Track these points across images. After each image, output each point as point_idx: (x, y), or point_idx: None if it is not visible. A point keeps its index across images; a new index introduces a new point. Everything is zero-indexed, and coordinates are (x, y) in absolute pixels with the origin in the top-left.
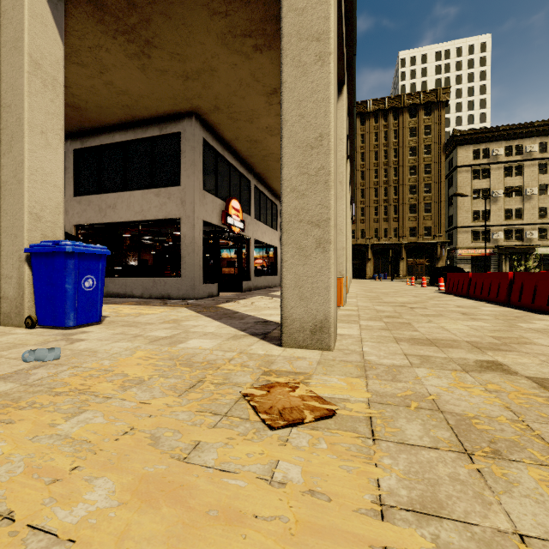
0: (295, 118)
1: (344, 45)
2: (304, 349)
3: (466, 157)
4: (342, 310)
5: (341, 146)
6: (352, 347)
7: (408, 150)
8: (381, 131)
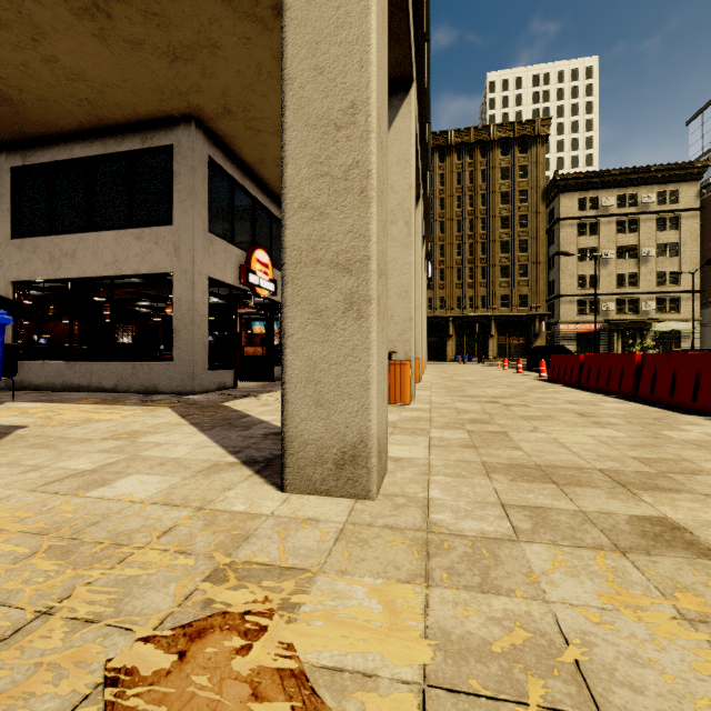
0: (308, 74)
1: (410, 18)
2: (324, 496)
3: (570, 207)
4: (408, 409)
5: (408, 170)
6: (410, 490)
7: (499, 196)
8: (465, 171)
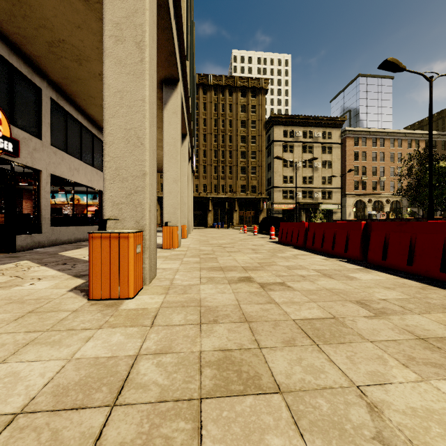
0: None
1: None
2: None
3: (279, 134)
4: (115, 319)
5: None
6: None
7: (240, 122)
8: (219, 103)
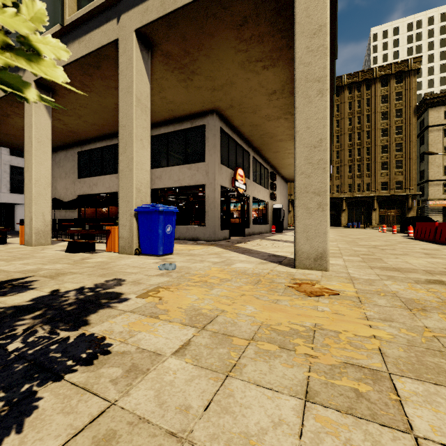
0: (304, 129)
1: None
2: (310, 270)
3: (437, 117)
4: None
5: None
6: (340, 270)
7: (380, 115)
8: (354, 101)
